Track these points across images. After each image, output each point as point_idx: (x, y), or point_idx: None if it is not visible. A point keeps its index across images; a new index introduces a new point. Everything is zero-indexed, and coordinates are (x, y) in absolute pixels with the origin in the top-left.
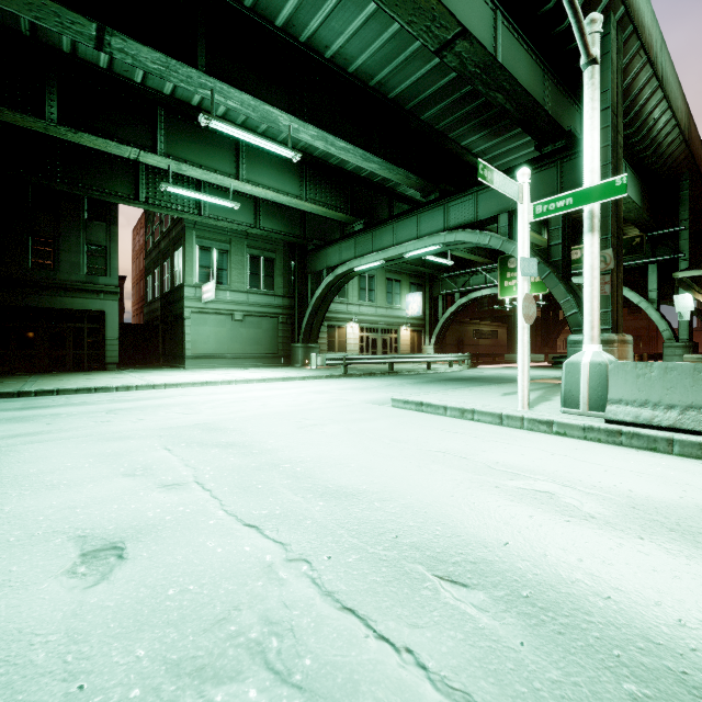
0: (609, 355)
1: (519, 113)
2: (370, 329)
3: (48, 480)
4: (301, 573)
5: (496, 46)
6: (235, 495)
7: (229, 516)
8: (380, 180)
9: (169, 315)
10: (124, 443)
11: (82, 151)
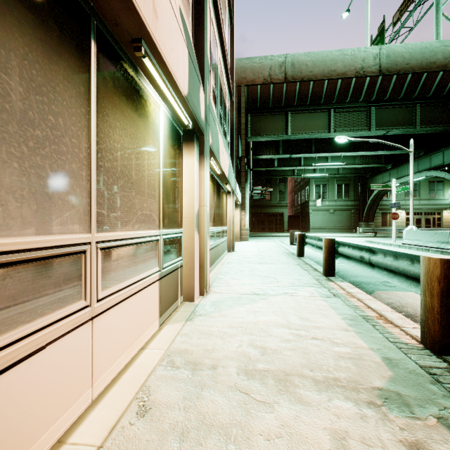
0: (414, 228)
1: (438, 131)
2: (414, 213)
3: None
4: None
5: (416, 118)
6: None
7: None
8: None
9: (304, 212)
10: None
11: None
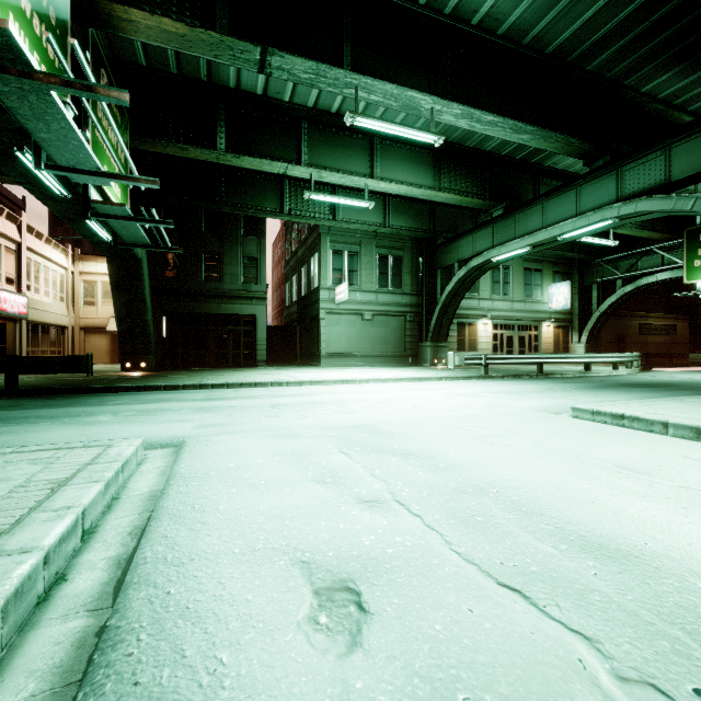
0: None
1: None
2: (504, 326)
3: (247, 478)
4: None
5: None
6: (455, 528)
7: (467, 563)
8: (523, 156)
9: (306, 317)
10: (299, 442)
11: (241, 176)
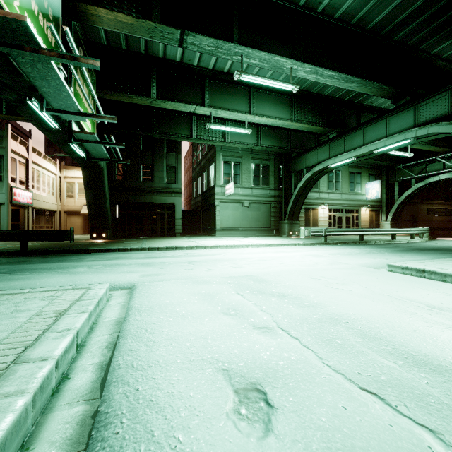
0: None
1: None
2: (336, 210)
3: (179, 311)
4: None
5: None
6: (323, 347)
7: (336, 372)
8: (350, 98)
9: (206, 204)
10: (209, 286)
11: (165, 114)
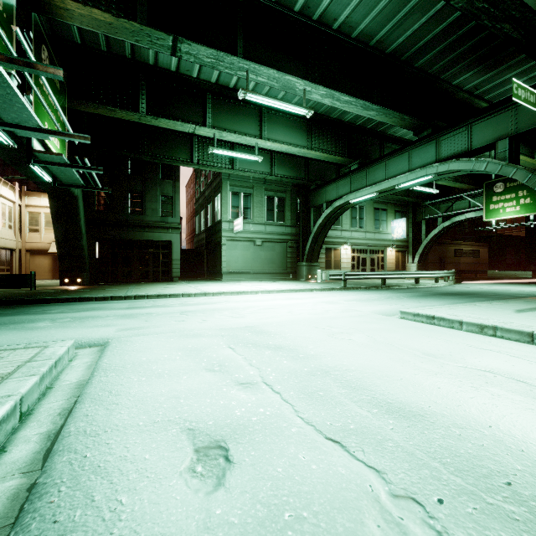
0: None
1: (526, 39)
2: (360, 250)
3: (155, 369)
4: (418, 519)
5: None
6: (303, 401)
7: (307, 424)
8: (372, 126)
9: (211, 242)
10: (198, 340)
11: (159, 133)
